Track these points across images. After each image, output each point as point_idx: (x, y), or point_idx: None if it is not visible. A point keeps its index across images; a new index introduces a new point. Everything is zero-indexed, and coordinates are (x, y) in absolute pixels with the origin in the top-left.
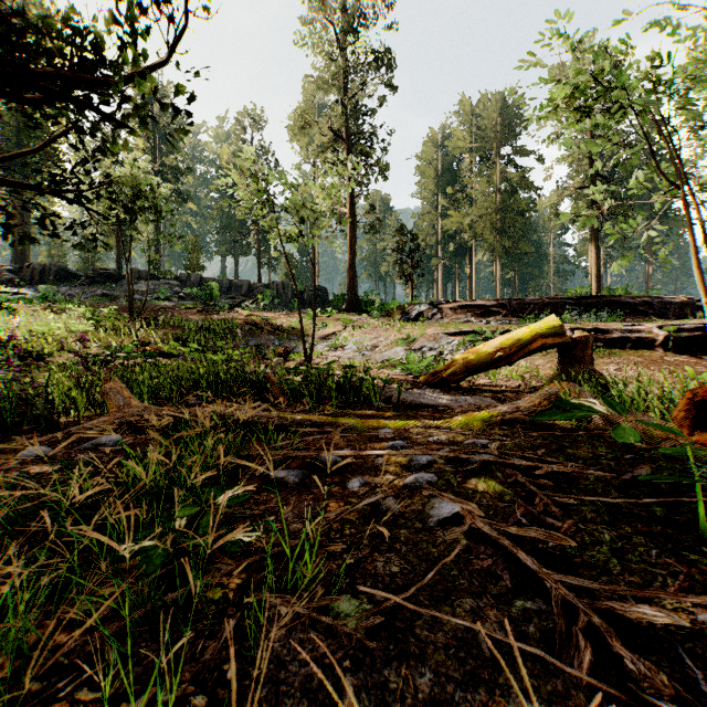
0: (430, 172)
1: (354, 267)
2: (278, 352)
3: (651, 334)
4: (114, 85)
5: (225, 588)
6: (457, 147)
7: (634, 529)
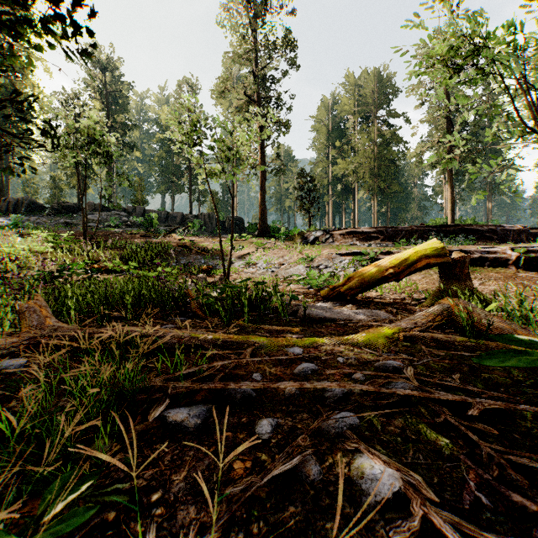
0: (323, 130)
1: (264, 202)
2: (203, 269)
3: (505, 254)
4: None
5: None
6: (344, 110)
7: None
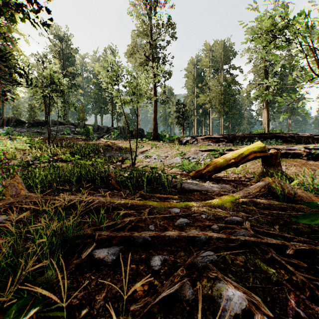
0: (191, 77)
1: (156, 119)
2: (119, 160)
3: (300, 151)
4: None
5: None
6: (203, 65)
7: None
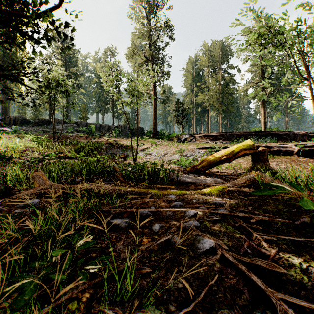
0: (189, 76)
1: (155, 118)
2: (121, 157)
3: (291, 148)
4: (29, 17)
5: (79, 300)
6: (202, 65)
7: (310, 256)
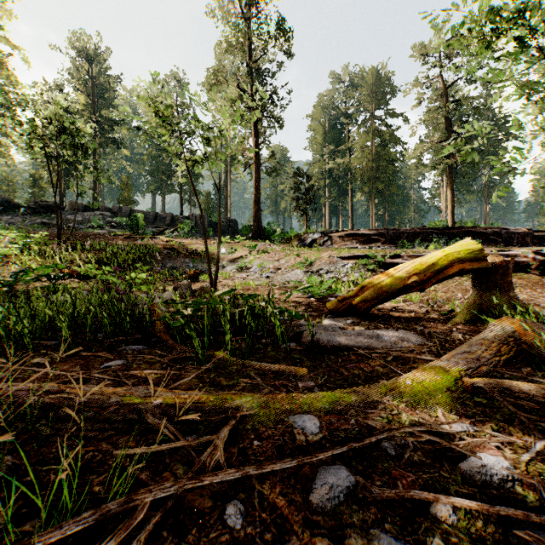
0: (319, 130)
1: (258, 202)
2: (189, 274)
3: (526, 258)
4: None
5: None
6: (341, 110)
7: None
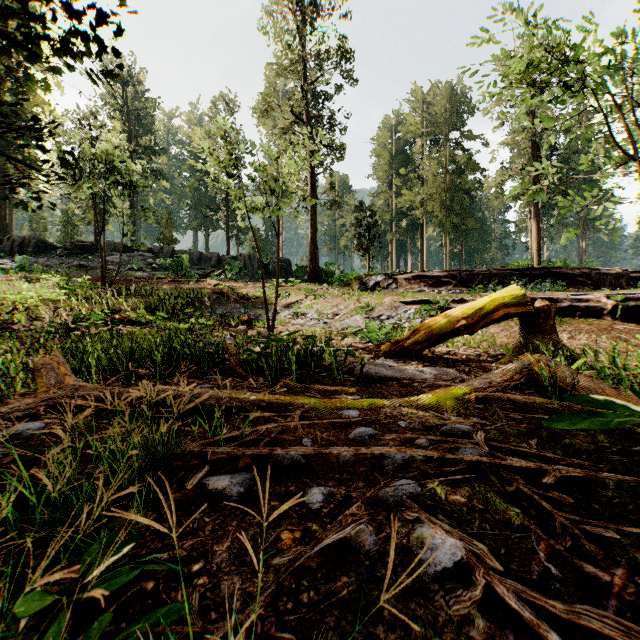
0: (385, 155)
1: (315, 241)
2: (243, 320)
3: (599, 303)
4: None
5: None
6: (410, 132)
7: None
